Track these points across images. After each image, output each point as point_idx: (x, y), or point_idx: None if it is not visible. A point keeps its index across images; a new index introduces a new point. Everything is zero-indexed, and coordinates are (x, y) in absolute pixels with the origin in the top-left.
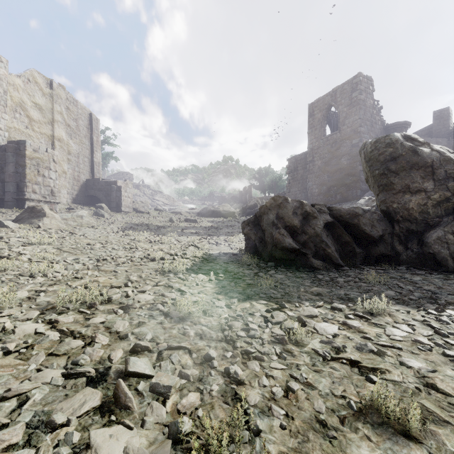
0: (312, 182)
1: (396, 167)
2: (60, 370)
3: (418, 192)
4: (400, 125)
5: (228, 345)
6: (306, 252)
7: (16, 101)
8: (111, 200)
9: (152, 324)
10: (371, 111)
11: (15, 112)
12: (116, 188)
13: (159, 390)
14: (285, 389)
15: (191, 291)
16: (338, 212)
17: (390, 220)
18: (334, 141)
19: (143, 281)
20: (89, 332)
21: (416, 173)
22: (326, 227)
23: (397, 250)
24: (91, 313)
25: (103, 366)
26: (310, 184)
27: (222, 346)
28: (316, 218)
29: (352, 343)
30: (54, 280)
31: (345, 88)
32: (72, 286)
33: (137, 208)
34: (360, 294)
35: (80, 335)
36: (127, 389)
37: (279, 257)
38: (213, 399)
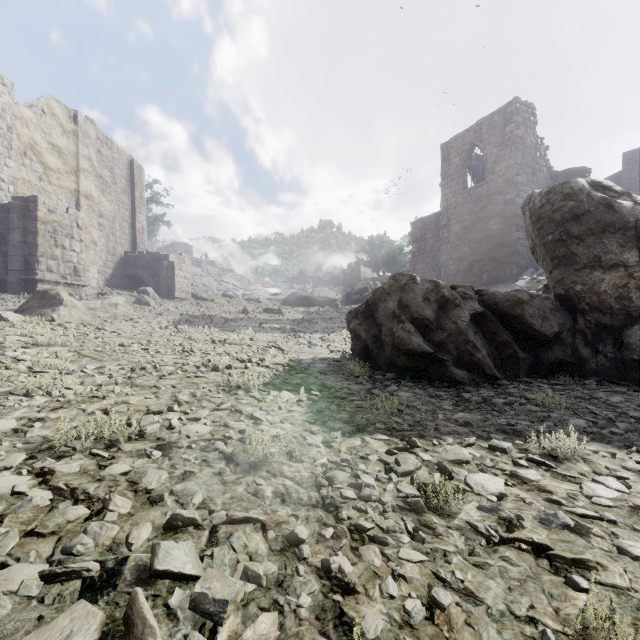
0: (447, 256)
1: (580, 229)
2: (40, 566)
3: (615, 267)
4: (575, 172)
5: (328, 515)
6: (444, 357)
7: (25, 142)
8: (159, 282)
9: (206, 476)
10: (532, 152)
11: (23, 157)
12: (167, 265)
13: (207, 608)
14: (427, 602)
15: (269, 419)
16: (492, 298)
17: (570, 309)
18: (479, 197)
19: (198, 402)
20: (101, 490)
21: (611, 238)
22: (473, 320)
23: (582, 354)
24: (110, 456)
25: (116, 556)
26: (444, 259)
27: (317, 516)
28: (459, 307)
29: (532, 511)
30: (62, 401)
31: (494, 120)
32: (87, 411)
33: (198, 293)
34: (531, 424)
35: (86, 497)
36: (148, 608)
37: (403, 364)
38: (302, 626)
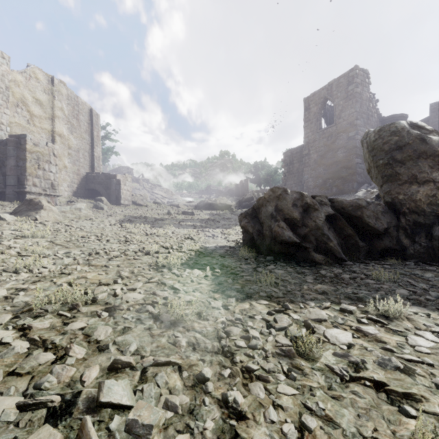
0: (308, 175)
1: (402, 156)
2: (17, 398)
3: (427, 183)
4: (397, 117)
5: (226, 359)
6: (307, 245)
7: (18, 97)
8: (110, 193)
9: (139, 330)
10: (367, 103)
11: (17, 107)
12: (116, 181)
13: (137, 431)
14: (299, 426)
15: (185, 289)
16: (340, 204)
17: (395, 212)
18: (330, 134)
19: (135, 277)
20: (64, 341)
21: (424, 162)
22: (327, 219)
23: (403, 243)
24: (72, 316)
25: (73, 390)
26: (306, 177)
27: (218, 360)
28: (317, 210)
29: (372, 356)
30: (40, 276)
31: (341, 81)
32: (57, 284)
33: (136, 201)
34: (369, 293)
35: (53, 346)
36: (94, 431)
37: (278, 250)
38: None
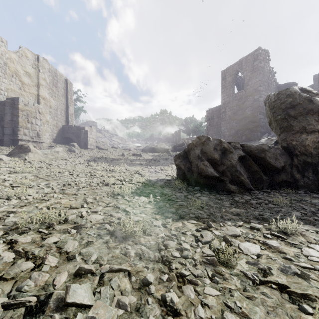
0: (224, 127)
1: (295, 112)
2: (2, 299)
3: (313, 132)
4: (289, 85)
5: (164, 267)
6: (224, 179)
7: (13, 70)
8: (80, 140)
9: (99, 244)
10: (268, 75)
11: (12, 78)
12: (84, 132)
13: None
14: None
15: (134, 212)
16: (249, 148)
17: (290, 154)
18: (240, 97)
19: (97, 202)
20: (41, 252)
21: (311, 117)
22: (239, 159)
23: (296, 177)
24: (48, 232)
25: (46, 292)
26: (223, 129)
27: (159, 267)
28: (232, 153)
29: (276, 264)
30: (26, 202)
31: (248, 58)
32: (39, 208)
33: (99, 146)
34: (271, 215)
35: (33, 256)
36: None
37: (203, 182)
38: None
